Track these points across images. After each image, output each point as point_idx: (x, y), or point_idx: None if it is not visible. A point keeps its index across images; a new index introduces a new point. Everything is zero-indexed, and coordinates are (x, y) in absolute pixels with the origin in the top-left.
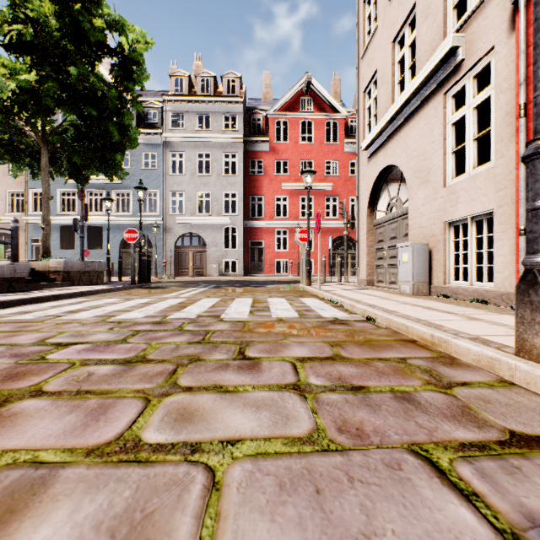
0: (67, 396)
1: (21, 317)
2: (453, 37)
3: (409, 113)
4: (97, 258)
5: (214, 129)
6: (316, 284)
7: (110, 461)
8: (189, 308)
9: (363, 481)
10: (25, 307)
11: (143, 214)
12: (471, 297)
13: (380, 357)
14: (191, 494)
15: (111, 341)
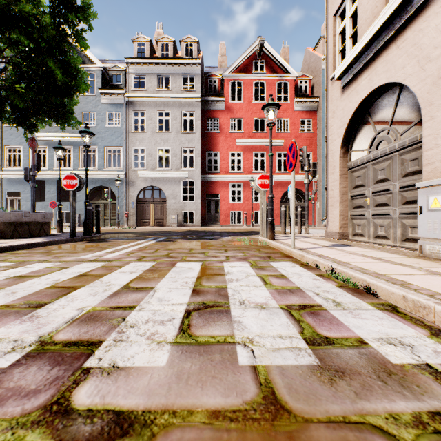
0: None
1: None
2: None
3: None
4: (65, 210)
5: (173, 89)
6: (278, 237)
7: None
8: (69, 297)
9: None
10: None
11: (108, 169)
12: None
13: None
14: None
15: None
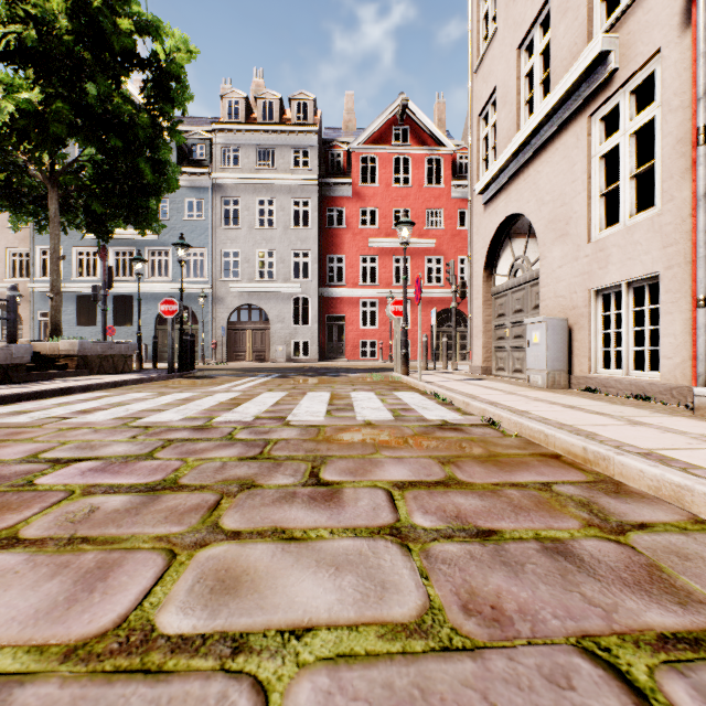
0: (53, 546)
1: (13, 420)
2: (603, 38)
3: (541, 143)
4: (125, 338)
5: (280, 168)
6: (415, 373)
7: (99, 670)
8: (244, 406)
9: None
10: (22, 405)
11: (186, 280)
12: (627, 391)
13: (514, 481)
14: None
15: (132, 456)
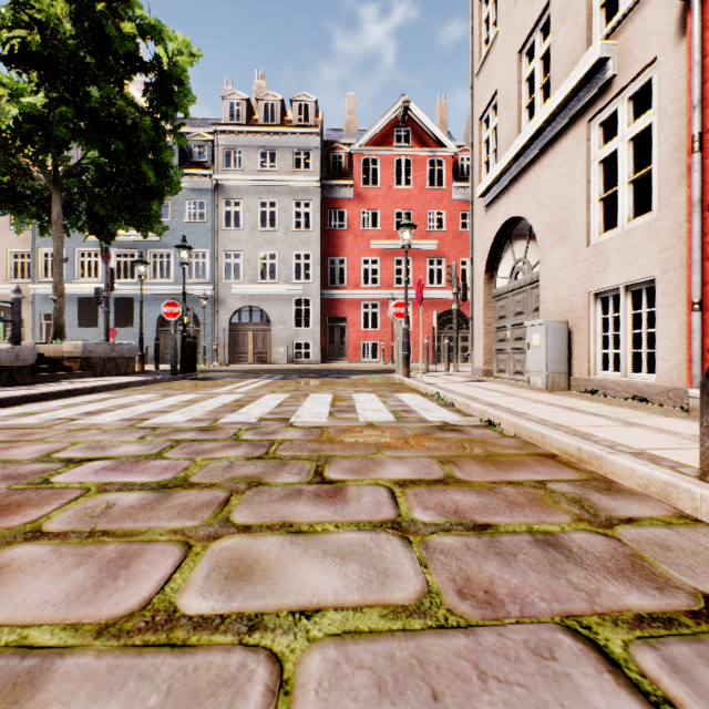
0: (76, 539)
1: (22, 421)
2: (601, 45)
3: (541, 147)
4: (127, 339)
5: (281, 169)
6: (417, 375)
7: (130, 644)
8: (248, 408)
9: (500, 678)
10: (29, 407)
11: (188, 282)
12: (625, 393)
13: (510, 479)
14: (248, 702)
15: (142, 455)
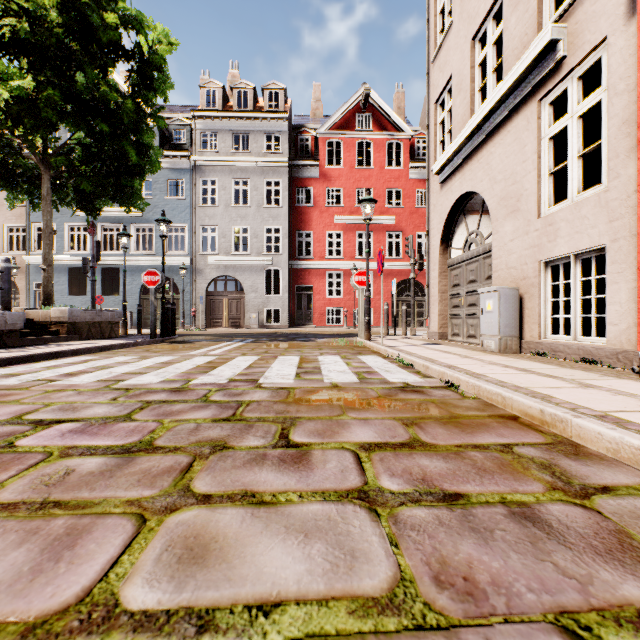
0: (25, 511)
1: (3, 382)
2: (552, 28)
3: (494, 126)
4: (113, 306)
5: (253, 151)
6: (377, 338)
7: None
8: (219, 369)
9: None
10: (13, 368)
11: (168, 253)
12: (575, 355)
13: (475, 443)
14: None
15: (111, 417)
